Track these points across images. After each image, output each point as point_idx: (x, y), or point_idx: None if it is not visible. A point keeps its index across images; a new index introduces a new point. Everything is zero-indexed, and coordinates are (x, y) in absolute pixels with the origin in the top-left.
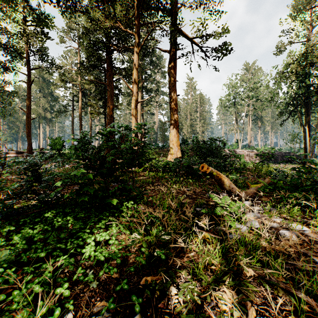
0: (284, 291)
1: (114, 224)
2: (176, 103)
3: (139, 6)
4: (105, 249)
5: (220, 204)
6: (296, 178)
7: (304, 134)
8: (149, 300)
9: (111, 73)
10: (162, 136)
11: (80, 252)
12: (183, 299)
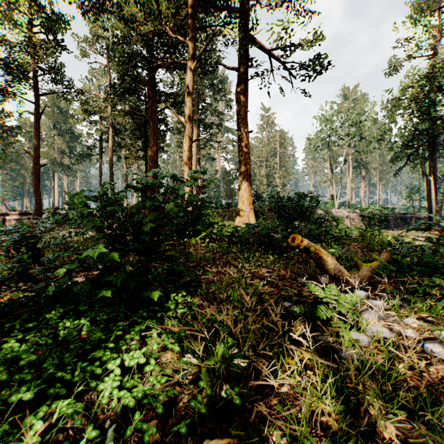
0: None
1: (154, 332)
2: (248, 142)
3: (194, 1)
4: (138, 380)
5: (324, 299)
6: (430, 254)
7: (428, 188)
8: None
9: (154, 100)
10: (226, 191)
11: (96, 384)
12: None
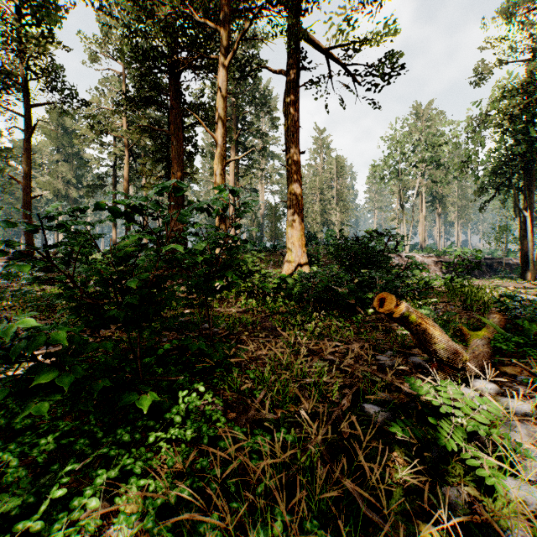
0: None
1: (132, 487)
2: (299, 166)
3: None
4: None
5: (443, 411)
6: None
7: (522, 227)
8: None
9: (179, 112)
10: (271, 230)
11: None
12: None
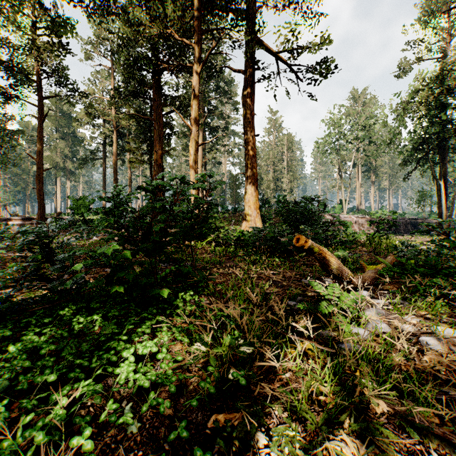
0: (440, 440)
1: (164, 327)
2: (254, 146)
3: (200, 4)
4: (150, 367)
5: (326, 297)
6: (434, 256)
7: (439, 193)
8: (223, 455)
9: (160, 103)
10: (232, 196)
11: (112, 371)
12: (277, 454)
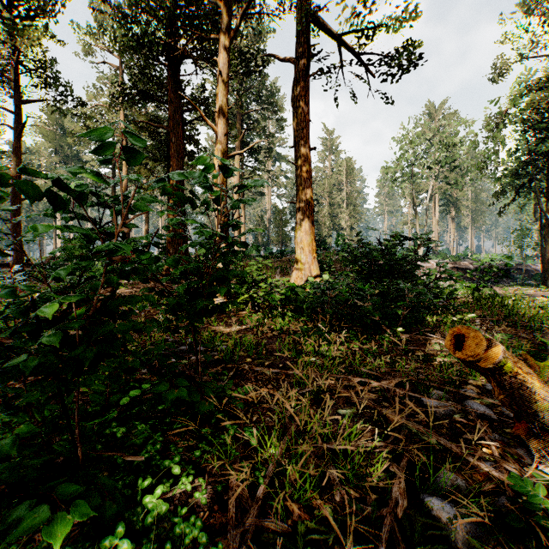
0: None
1: None
2: (309, 163)
3: None
4: None
5: None
6: None
7: (545, 231)
8: None
9: (178, 106)
10: (278, 235)
11: None
12: None
